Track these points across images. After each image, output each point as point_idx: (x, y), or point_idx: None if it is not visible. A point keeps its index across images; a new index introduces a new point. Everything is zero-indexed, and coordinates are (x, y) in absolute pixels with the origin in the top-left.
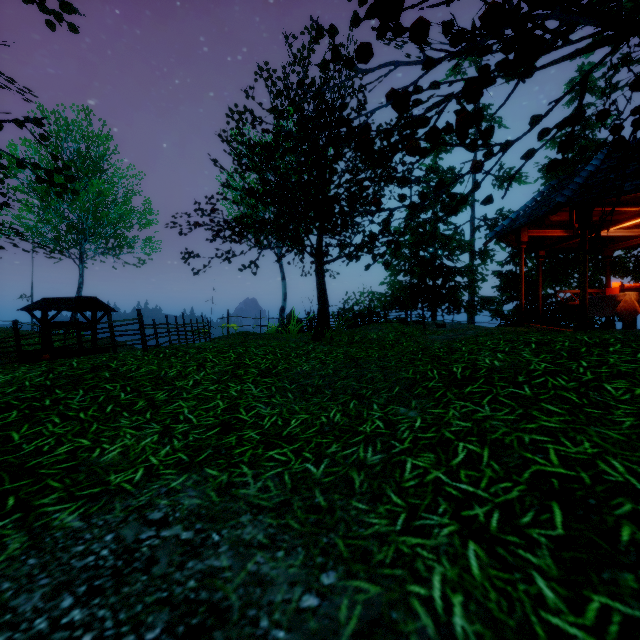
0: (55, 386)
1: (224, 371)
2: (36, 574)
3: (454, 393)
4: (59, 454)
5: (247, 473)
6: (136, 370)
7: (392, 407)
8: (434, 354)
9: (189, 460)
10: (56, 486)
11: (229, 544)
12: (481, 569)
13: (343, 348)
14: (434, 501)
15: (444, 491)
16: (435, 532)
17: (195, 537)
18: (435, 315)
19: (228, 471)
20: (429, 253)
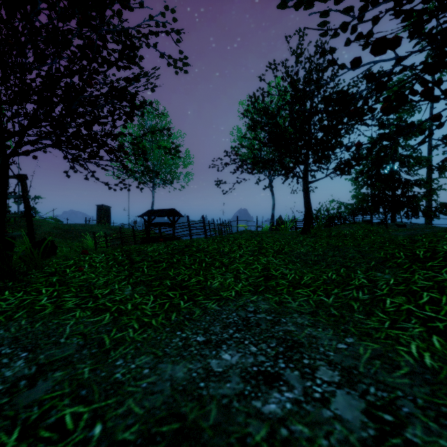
0: (174, 253)
1: (254, 250)
2: (212, 321)
3: (418, 266)
4: (193, 282)
5: (288, 298)
6: (207, 247)
7: (371, 272)
8: (399, 243)
9: (254, 290)
10: (200, 294)
11: (292, 323)
12: (441, 346)
13: (324, 240)
14: (408, 318)
15: (414, 314)
16: (410, 330)
17: (273, 319)
18: (394, 218)
19: (277, 296)
20: (389, 170)
